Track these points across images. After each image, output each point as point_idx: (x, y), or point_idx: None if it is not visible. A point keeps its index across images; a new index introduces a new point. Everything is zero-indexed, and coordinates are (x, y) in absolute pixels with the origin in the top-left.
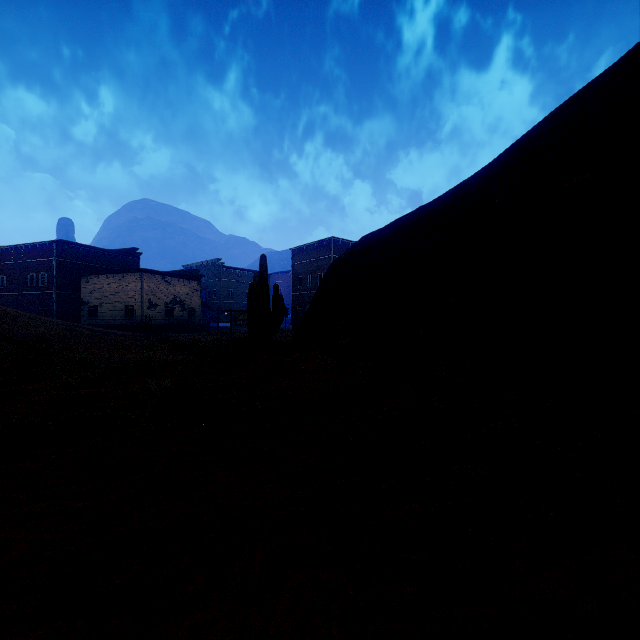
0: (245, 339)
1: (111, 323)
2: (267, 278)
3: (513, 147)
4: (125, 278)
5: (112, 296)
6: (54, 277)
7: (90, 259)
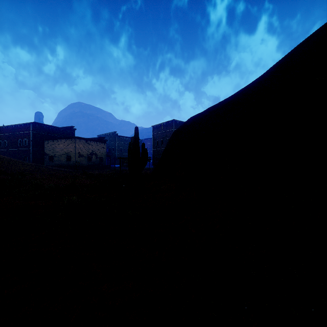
0: (127, 173)
1: (59, 164)
2: (138, 139)
3: (276, 65)
4: (67, 141)
5: (60, 151)
6: (31, 141)
7: (49, 132)
